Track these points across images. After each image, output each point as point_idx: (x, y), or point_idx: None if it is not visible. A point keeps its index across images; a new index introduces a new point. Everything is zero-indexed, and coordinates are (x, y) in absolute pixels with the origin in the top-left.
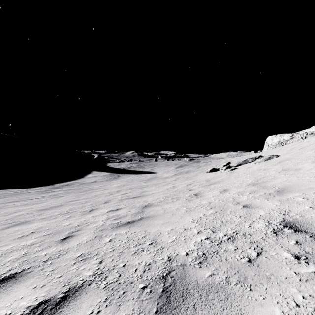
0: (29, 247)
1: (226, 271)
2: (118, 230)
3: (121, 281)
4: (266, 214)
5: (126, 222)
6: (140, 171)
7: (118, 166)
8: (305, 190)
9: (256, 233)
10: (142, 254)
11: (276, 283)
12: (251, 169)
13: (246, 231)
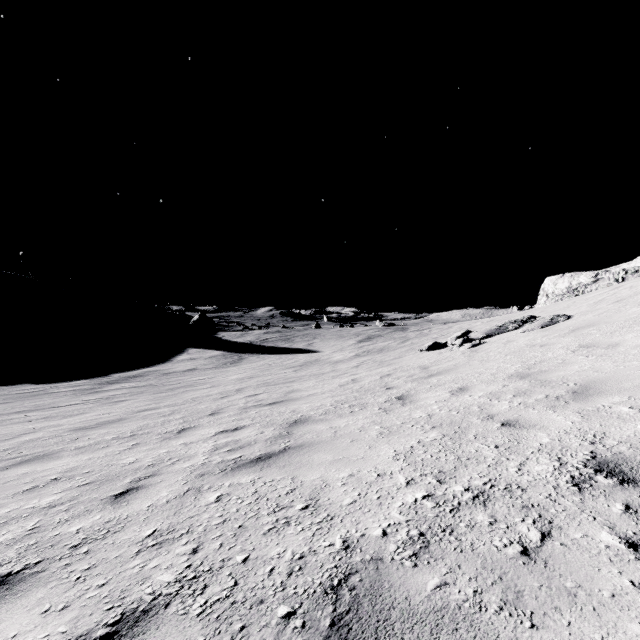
0: (45, 513)
1: (473, 578)
2: (237, 476)
3: (237, 597)
4: (552, 442)
5: (253, 458)
6: (284, 348)
7: (240, 338)
8: (634, 389)
9: (534, 484)
10: (286, 533)
11: (592, 608)
12: (515, 344)
13: (512, 479)
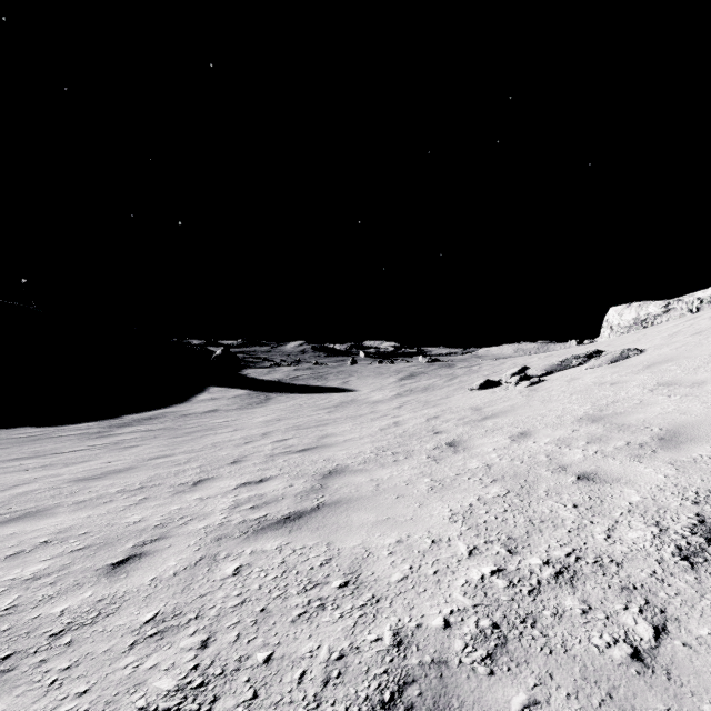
0: (27, 588)
1: (572, 694)
2: (260, 540)
3: None
4: (644, 501)
5: (280, 517)
6: (317, 387)
7: (267, 376)
8: None
9: (631, 557)
10: (320, 620)
11: None
12: (580, 383)
13: (602, 550)
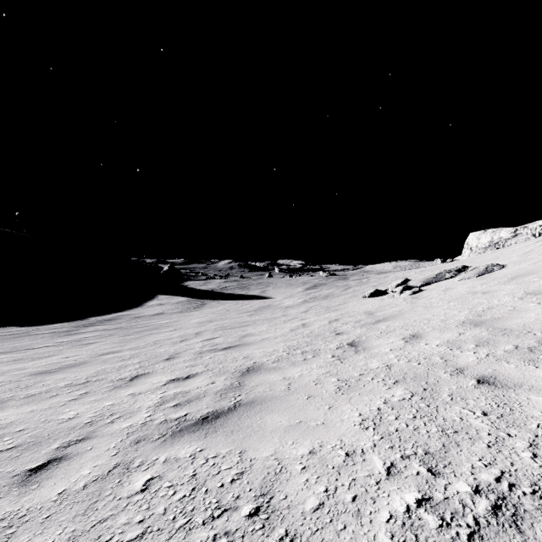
0: None
1: None
2: (176, 445)
3: None
4: None
5: (199, 418)
6: (241, 295)
7: (203, 286)
8: None
9: None
10: None
11: None
12: (455, 292)
13: (534, 474)
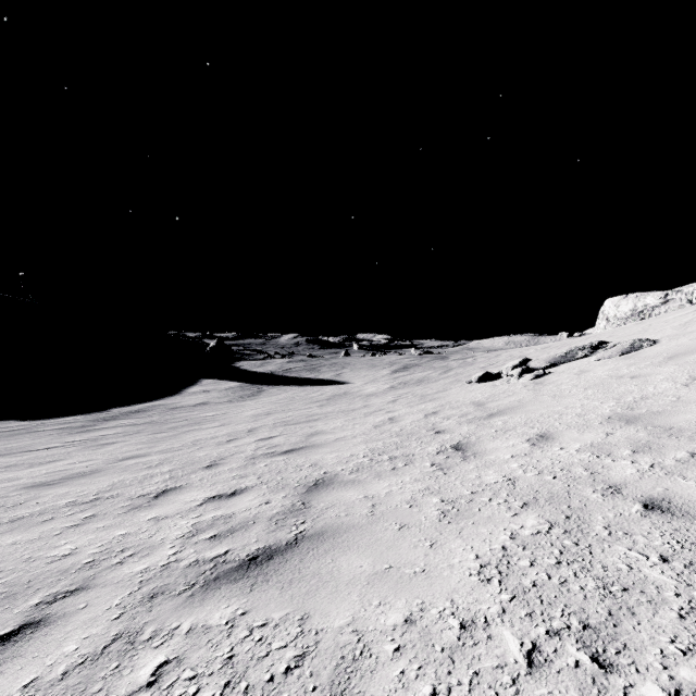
0: None
1: None
2: (208, 603)
3: None
4: None
5: (244, 558)
6: (309, 379)
7: (260, 368)
8: None
9: None
10: None
11: None
12: (592, 375)
13: None
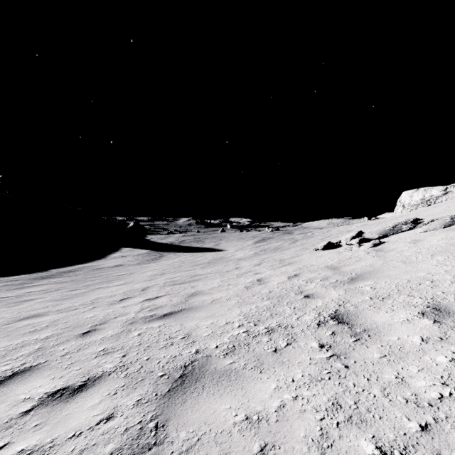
0: None
1: None
2: None
3: None
4: None
5: None
6: (196, 247)
7: (163, 240)
8: None
9: None
10: None
11: None
12: (429, 244)
13: None
